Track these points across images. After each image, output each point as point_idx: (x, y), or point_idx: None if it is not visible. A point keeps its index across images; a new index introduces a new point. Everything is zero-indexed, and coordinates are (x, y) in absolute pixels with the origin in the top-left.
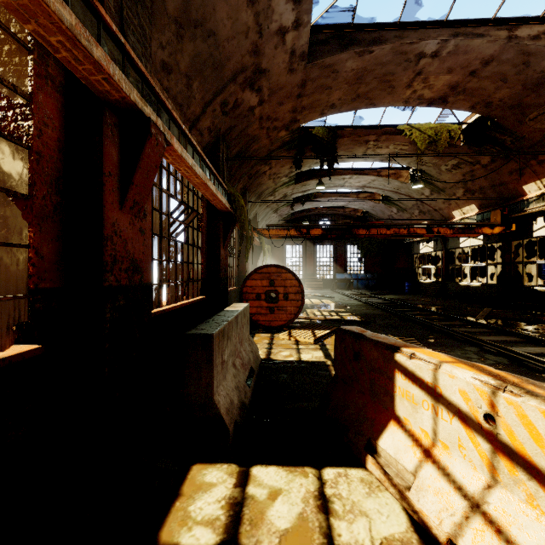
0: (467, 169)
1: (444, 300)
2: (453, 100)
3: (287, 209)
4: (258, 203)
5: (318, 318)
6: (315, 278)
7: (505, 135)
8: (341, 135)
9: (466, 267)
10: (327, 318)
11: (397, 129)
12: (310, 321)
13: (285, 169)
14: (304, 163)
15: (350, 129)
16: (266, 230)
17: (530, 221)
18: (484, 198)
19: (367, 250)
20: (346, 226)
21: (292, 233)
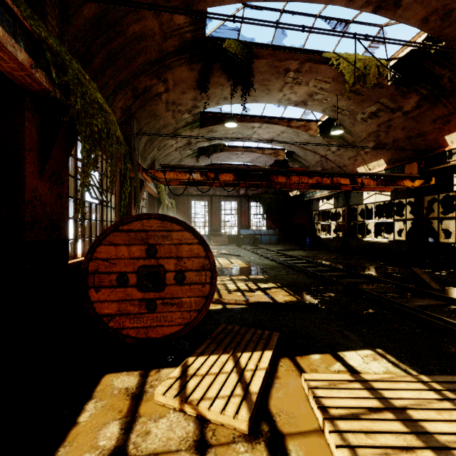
0: (384, 117)
1: (351, 256)
2: (408, 1)
3: (192, 162)
4: (155, 144)
5: (236, 302)
6: (220, 233)
7: (445, 69)
8: (258, 55)
9: (356, 224)
10: (249, 302)
11: (322, 57)
12: (223, 308)
13: (188, 98)
14: (211, 94)
15: (269, 49)
16: (161, 172)
17: (450, 174)
18: (395, 152)
19: (268, 207)
20: (262, 171)
21: (196, 178)
